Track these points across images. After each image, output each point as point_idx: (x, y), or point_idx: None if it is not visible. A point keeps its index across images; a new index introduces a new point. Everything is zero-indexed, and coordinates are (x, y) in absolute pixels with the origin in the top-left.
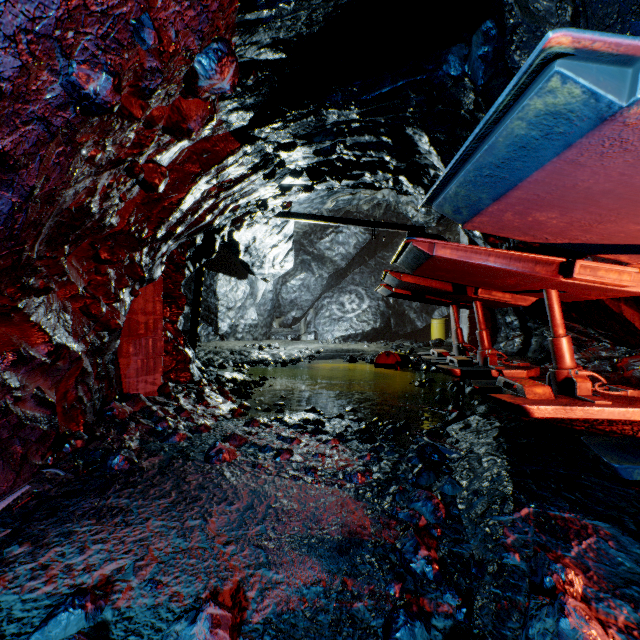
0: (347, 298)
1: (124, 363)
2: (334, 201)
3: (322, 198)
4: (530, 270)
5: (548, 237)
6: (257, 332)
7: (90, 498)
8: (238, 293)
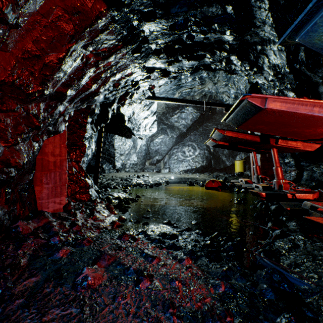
0: (186, 149)
1: (38, 189)
2: (180, 93)
3: (173, 90)
4: None
5: None
6: (137, 167)
7: None
8: (126, 146)
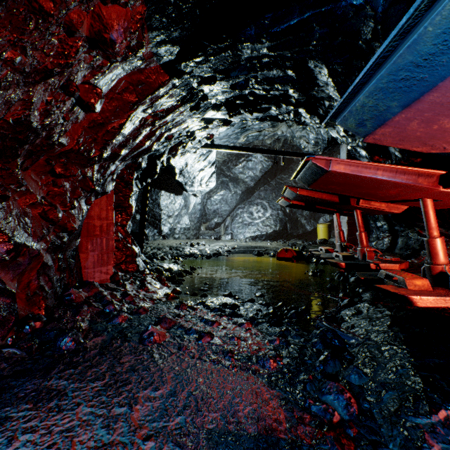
0: (255, 209)
1: (83, 257)
2: (245, 137)
3: (236, 134)
4: (413, 181)
5: (447, 146)
6: (189, 233)
7: (35, 379)
8: (175, 205)
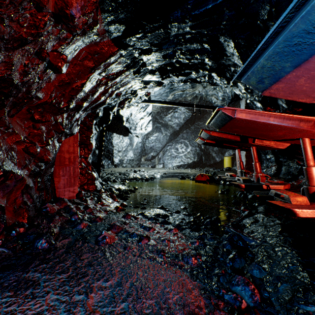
0: (179, 146)
1: (57, 180)
2: (173, 95)
3: (167, 93)
4: (296, 125)
5: None
6: (133, 163)
7: (16, 272)
8: (123, 143)
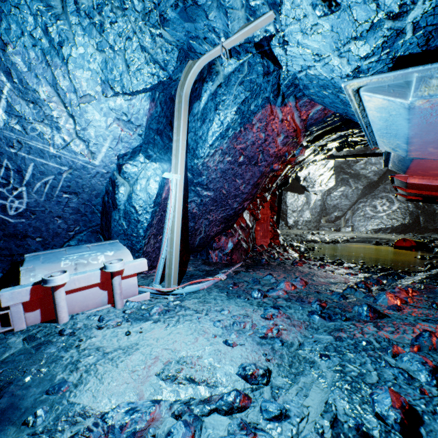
0: (378, 202)
1: (256, 233)
2: None
3: None
4: None
5: None
6: (310, 225)
7: (260, 266)
8: (298, 202)
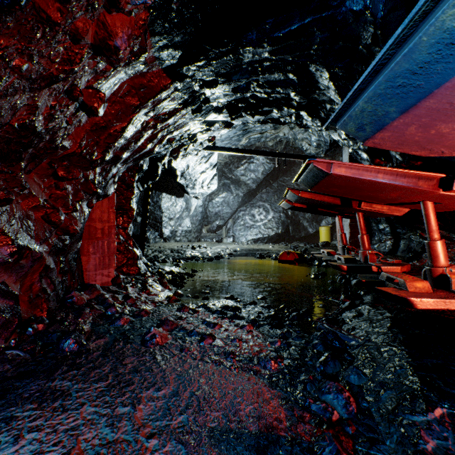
0: (257, 211)
1: (85, 260)
2: (247, 139)
3: (238, 136)
4: (414, 184)
5: (445, 150)
6: (191, 236)
7: (39, 380)
8: (177, 207)
